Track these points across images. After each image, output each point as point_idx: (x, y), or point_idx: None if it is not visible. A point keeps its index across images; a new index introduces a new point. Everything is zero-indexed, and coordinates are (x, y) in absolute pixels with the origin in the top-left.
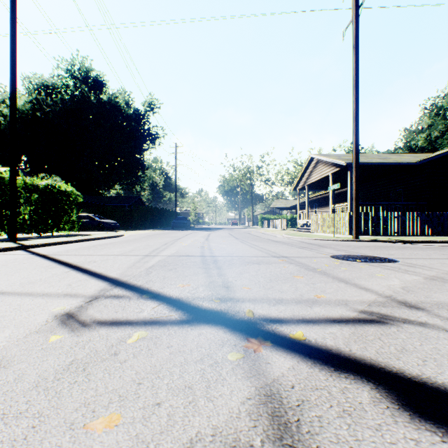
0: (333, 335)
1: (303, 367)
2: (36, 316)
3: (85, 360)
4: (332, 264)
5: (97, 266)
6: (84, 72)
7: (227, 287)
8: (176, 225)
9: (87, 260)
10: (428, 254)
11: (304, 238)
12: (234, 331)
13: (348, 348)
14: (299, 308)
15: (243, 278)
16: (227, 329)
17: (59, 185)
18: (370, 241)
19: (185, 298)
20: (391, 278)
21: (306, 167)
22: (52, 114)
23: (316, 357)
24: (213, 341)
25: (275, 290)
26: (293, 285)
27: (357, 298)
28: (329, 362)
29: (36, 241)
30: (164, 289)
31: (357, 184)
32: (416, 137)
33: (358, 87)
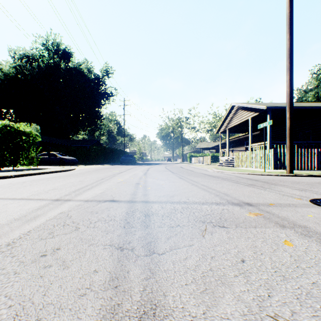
0: None
1: None
2: None
3: None
4: None
5: None
6: (56, 45)
7: None
8: (123, 160)
9: None
10: None
11: (236, 172)
12: None
13: None
14: None
15: None
16: None
17: (18, 126)
18: (307, 176)
19: None
20: None
21: (227, 114)
22: (30, 76)
23: None
24: None
25: None
26: None
27: None
28: None
29: None
30: None
31: (291, 120)
32: (307, 94)
33: (292, 24)
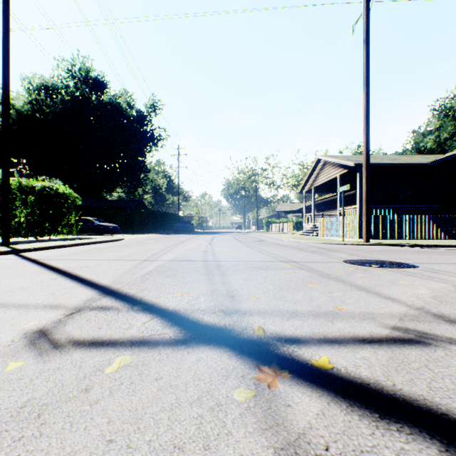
0: (367, 362)
1: (336, 412)
2: (2, 333)
3: (44, 401)
4: (346, 270)
5: (89, 272)
6: (85, 72)
7: (232, 296)
8: (178, 228)
9: (79, 265)
10: (448, 259)
11: (311, 242)
12: (241, 355)
13: (391, 382)
14: (318, 323)
15: (249, 285)
16: (233, 352)
17: (57, 187)
18: (382, 245)
19: (183, 310)
20: (416, 285)
21: (312, 169)
22: (52, 115)
23: (351, 395)
24: (214, 371)
25: (287, 300)
26: (307, 294)
27: (384, 310)
28: (370, 404)
29: (30, 245)
30: (159, 299)
31: (368, 185)
32: (425, 139)
33: (368, 83)
